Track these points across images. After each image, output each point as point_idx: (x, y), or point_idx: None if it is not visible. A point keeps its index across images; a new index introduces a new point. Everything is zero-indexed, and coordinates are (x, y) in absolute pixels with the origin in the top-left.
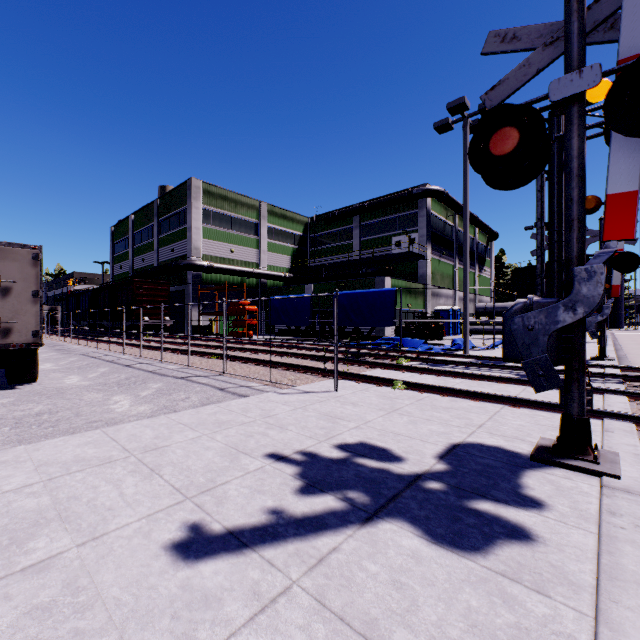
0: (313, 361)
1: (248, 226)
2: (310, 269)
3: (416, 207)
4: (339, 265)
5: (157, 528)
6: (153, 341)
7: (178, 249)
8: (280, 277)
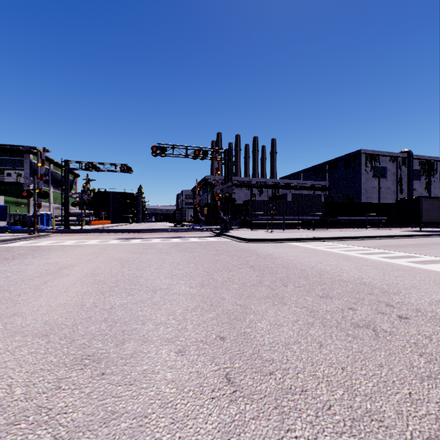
0: None
1: None
2: None
3: (23, 157)
4: None
5: None
6: None
7: None
8: None
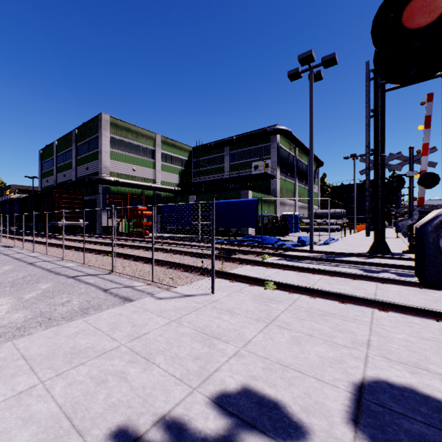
0: (193, 258)
1: (147, 152)
2: (193, 184)
3: (269, 141)
4: (214, 182)
5: None
6: (66, 239)
7: (91, 167)
8: (171, 190)
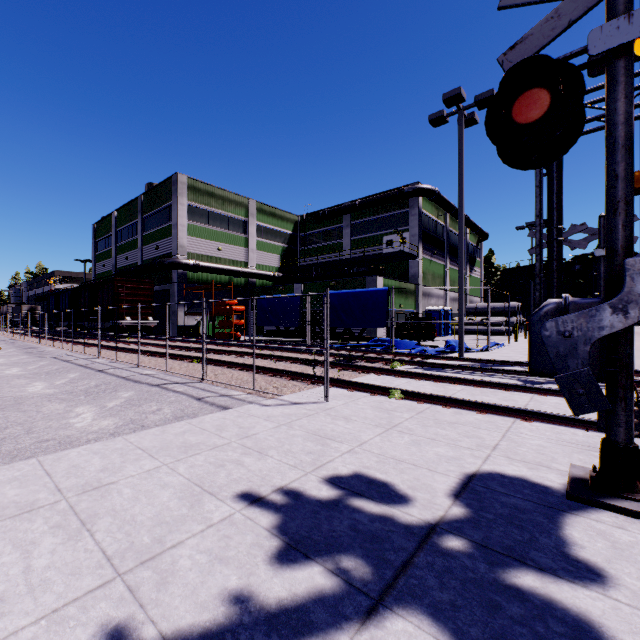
0: (302, 365)
1: (236, 224)
2: (300, 268)
3: (407, 206)
4: (329, 264)
5: (58, 639)
6: (134, 343)
7: (163, 247)
8: (269, 276)
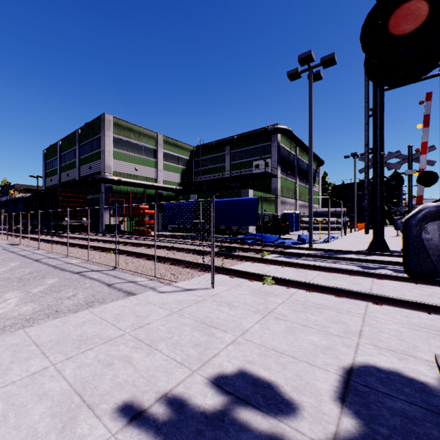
0: (194, 255)
1: (149, 151)
2: (195, 183)
3: (270, 140)
4: (215, 181)
5: None
6: (69, 237)
7: (94, 167)
8: (172, 189)
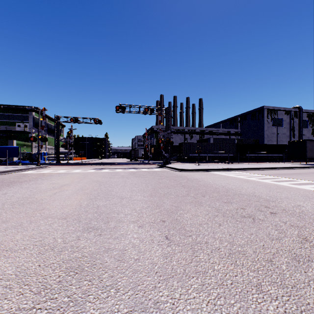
0: None
1: None
2: None
3: (28, 113)
4: None
5: None
6: None
7: None
8: None
